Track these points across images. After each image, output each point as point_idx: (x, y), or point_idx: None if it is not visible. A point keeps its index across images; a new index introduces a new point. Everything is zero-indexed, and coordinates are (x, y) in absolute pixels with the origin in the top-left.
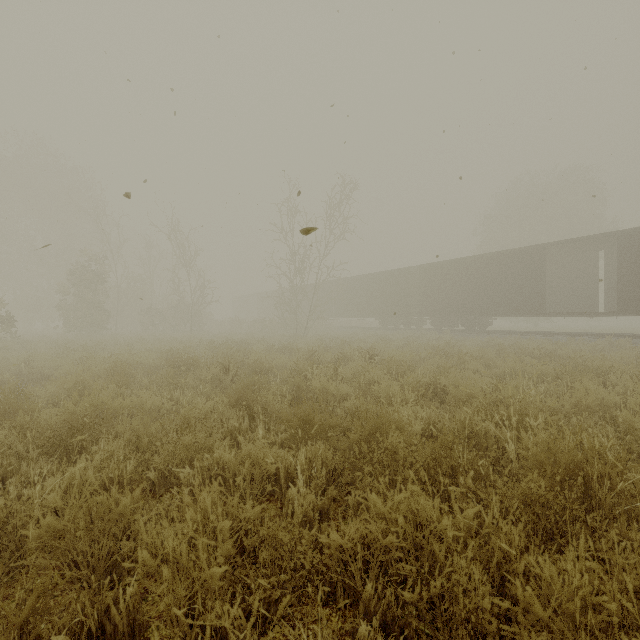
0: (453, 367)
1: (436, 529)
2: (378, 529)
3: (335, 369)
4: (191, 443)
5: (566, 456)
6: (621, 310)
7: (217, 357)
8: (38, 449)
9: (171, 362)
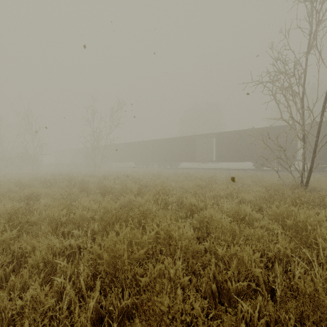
0: (155, 179)
1: (133, 200)
2: (123, 202)
3: (114, 181)
4: (73, 198)
5: (159, 189)
6: (217, 160)
7: (61, 179)
8: (19, 203)
9: (41, 181)
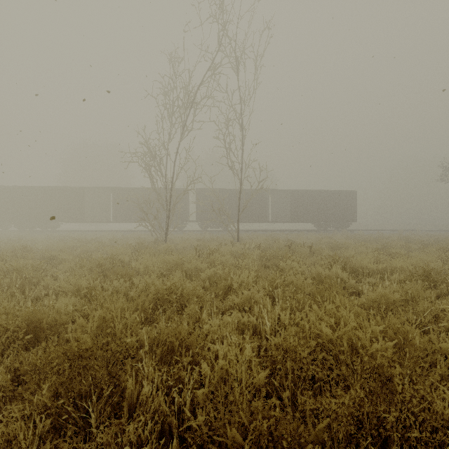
0: (12, 243)
1: None
2: None
3: None
4: None
5: (19, 248)
6: (113, 220)
7: None
8: None
9: None
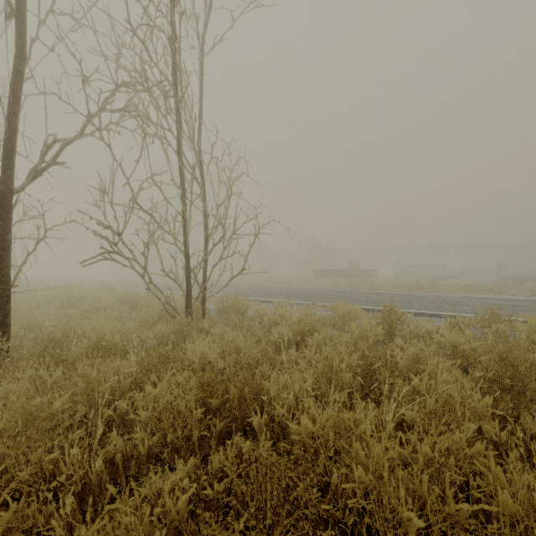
0: None
1: None
2: None
3: None
4: None
5: None
6: None
7: None
8: None
9: None
